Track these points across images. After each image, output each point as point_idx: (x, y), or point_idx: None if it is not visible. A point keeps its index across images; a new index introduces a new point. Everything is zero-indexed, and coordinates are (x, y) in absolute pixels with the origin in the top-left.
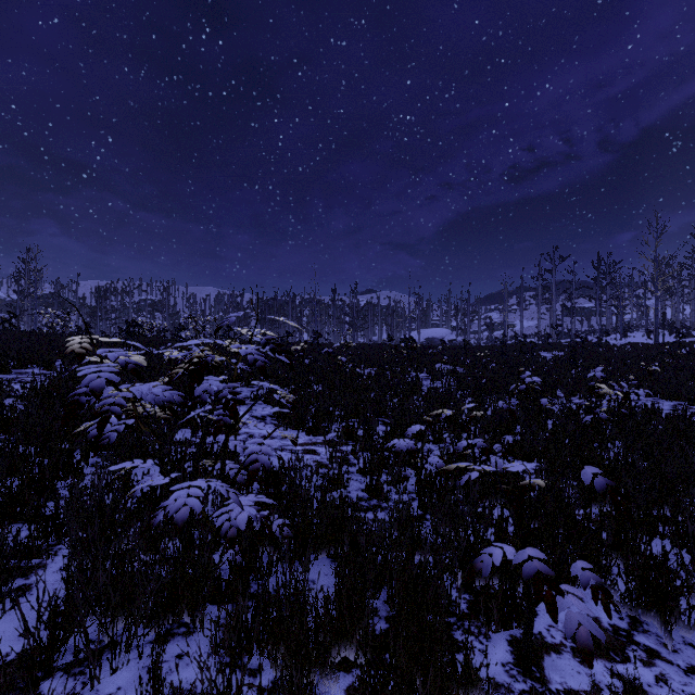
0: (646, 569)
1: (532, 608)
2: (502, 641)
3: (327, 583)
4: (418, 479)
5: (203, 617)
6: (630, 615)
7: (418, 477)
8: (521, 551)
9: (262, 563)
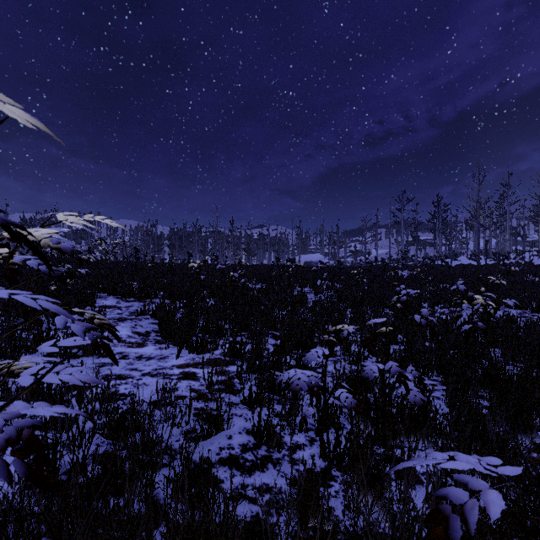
0: None
1: None
2: None
3: None
4: (320, 419)
5: None
6: None
7: (320, 416)
8: None
9: None
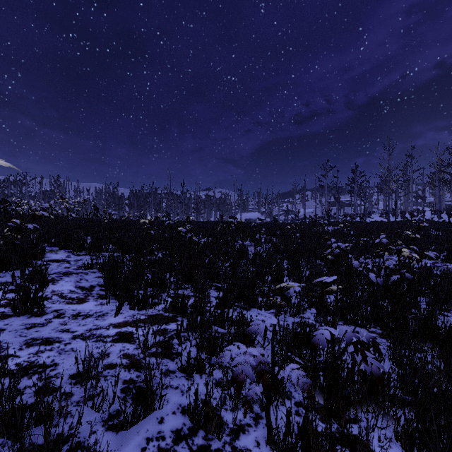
0: None
1: None
2: None
3: None
4: (267, 398)
5: None
6: None
7: (267, 394)
8: None
9: None
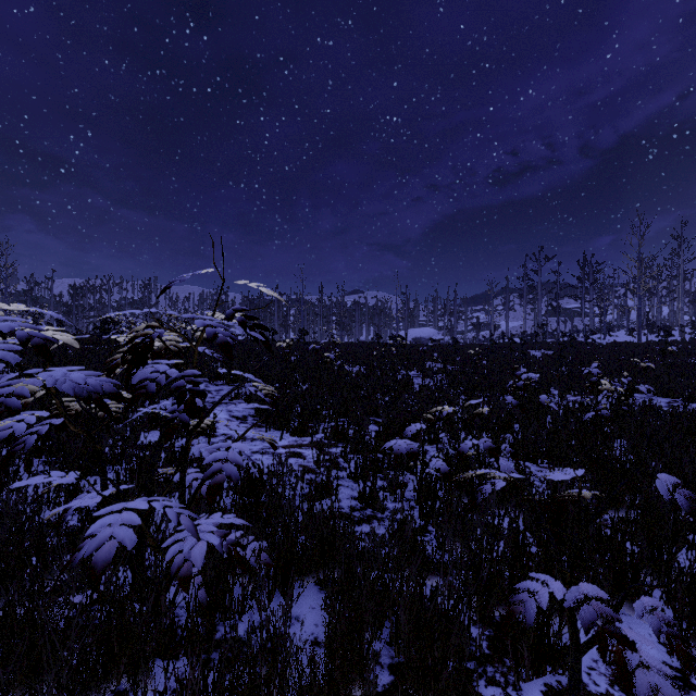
0: (692, 590)
1: (580, 657)
2: (536, 693)
3: (314, 620)
4: (418, 485)
5: (146, 685)
6: (679, 648)
7: (418, 482)
8: (575, 587)
9: (232, 598)
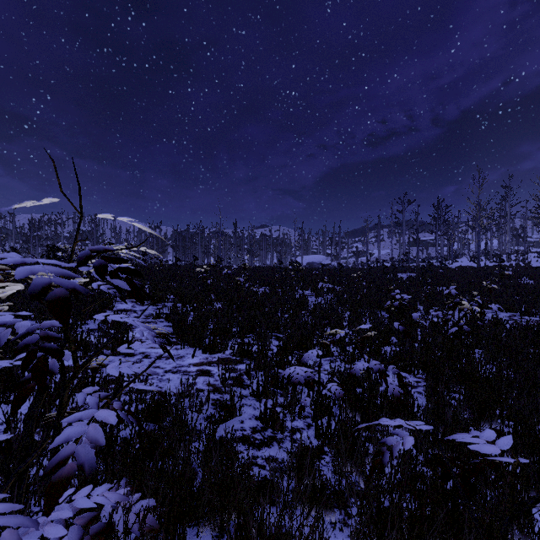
0: None
1: None
2: None
3: None
4: (315, 407)
5: None
6: None
7: (315, 404)
8: None
9: None
